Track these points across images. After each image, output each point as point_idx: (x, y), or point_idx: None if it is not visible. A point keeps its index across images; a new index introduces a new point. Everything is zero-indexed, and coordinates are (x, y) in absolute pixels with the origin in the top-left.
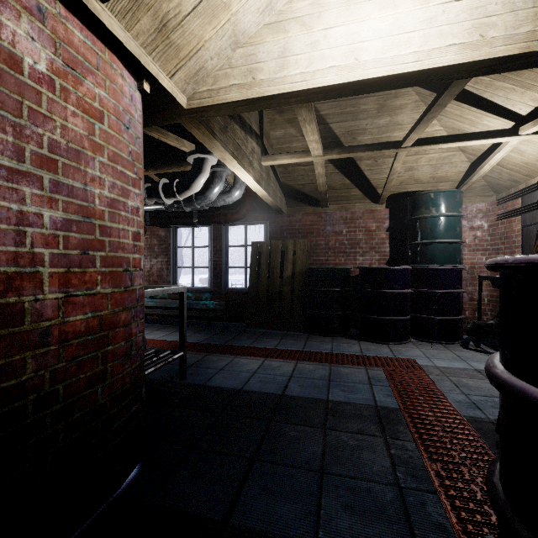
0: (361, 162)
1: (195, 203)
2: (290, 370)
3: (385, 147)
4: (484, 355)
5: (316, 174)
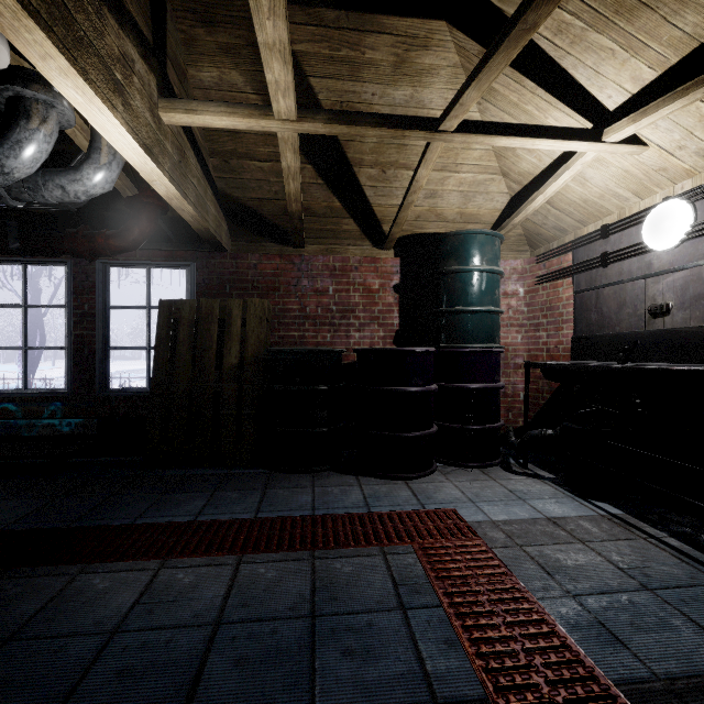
0: (360, 170)
1: None
2: (219, 595)
3: (412, 125)
4: (540, 482)
5: (283, 170)
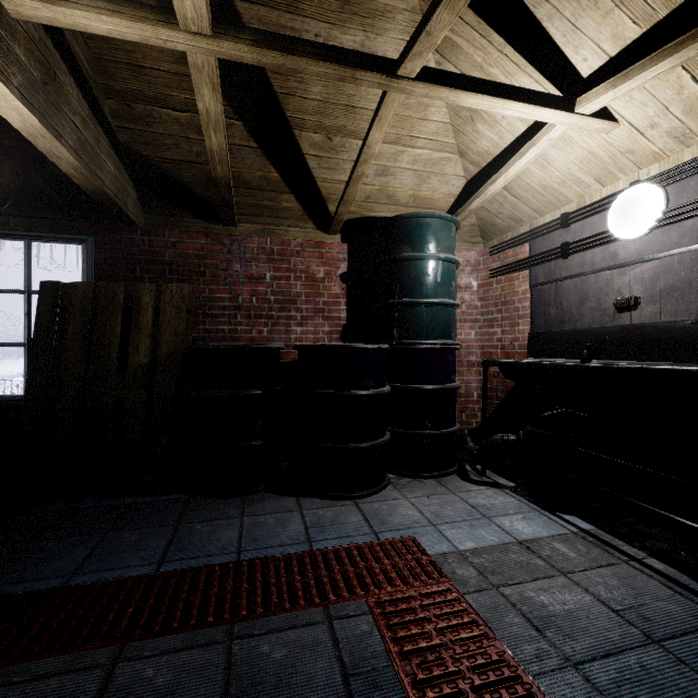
0: (301, 134)
1: None
2: None
3: (365, 64)
4: (502, 493)
5: (201, 115)
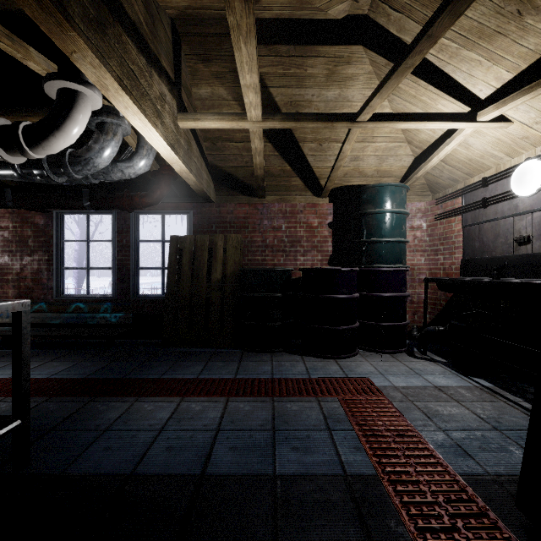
0: (304, 145)
1: (70, 169)
2: (217, 416)
3: (338, 119)
4: (434, 364)
5: (252, 150)
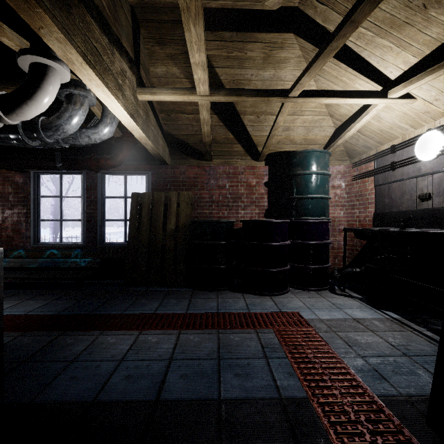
0: (244, 117)
1: (42, 134)
2: (170, 347)
3: (273, 94)
4: (352, 300)
5: (201, 120)
